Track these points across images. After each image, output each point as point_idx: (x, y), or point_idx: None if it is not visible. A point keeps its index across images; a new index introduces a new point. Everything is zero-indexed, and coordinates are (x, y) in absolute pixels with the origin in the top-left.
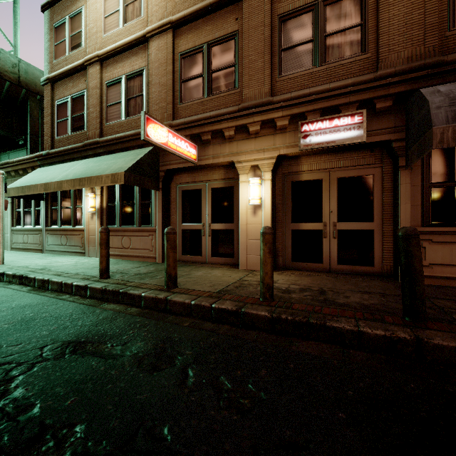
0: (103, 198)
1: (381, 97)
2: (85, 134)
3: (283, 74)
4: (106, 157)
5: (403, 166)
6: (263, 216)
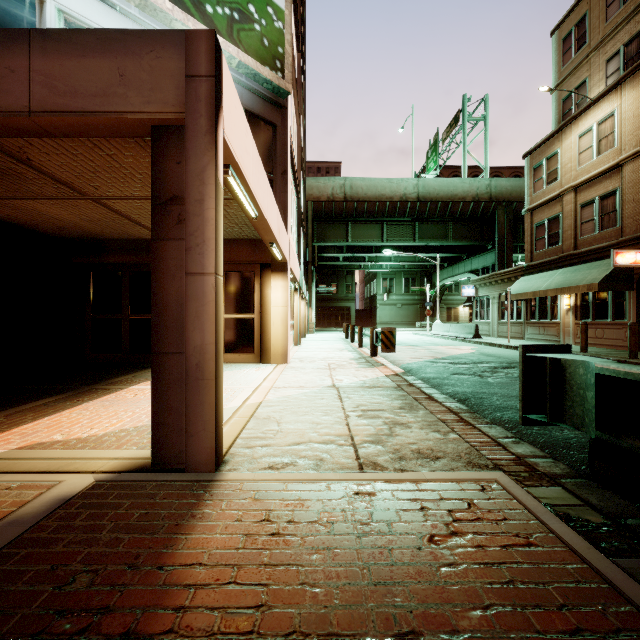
0: (577, 298)
1: None
2: (560, 248)
3: None
4: (580, 267)
5: None
6: None
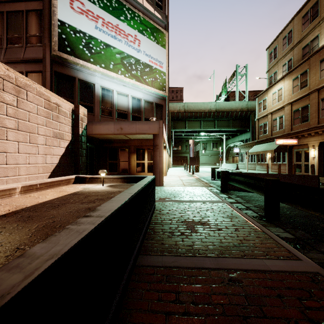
0: (272, 154)
1: None
2: (267, 135)
3: (322, 117)
4: (272, 143)
5: None
6: (315, 160)
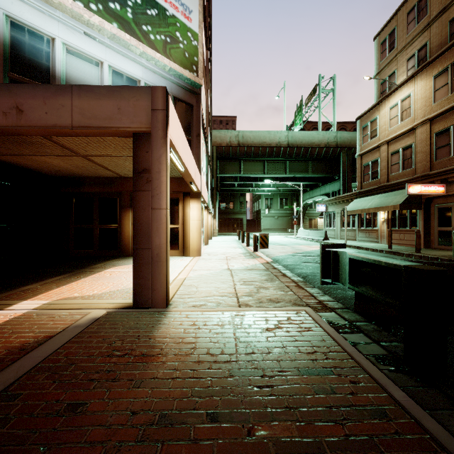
0: (389, 213)
1: None
2: (378, 180)
3: None
4: (390, 194)
5: None
6: None
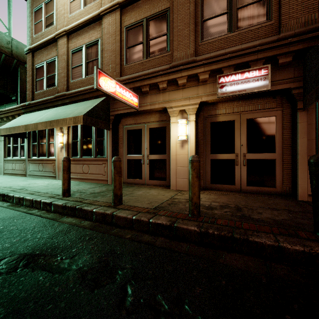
0: (69, 136)
1: (283, 54)
2: (56, 89)
3: (205, 39)
4: (71, 106)
5: (301, 108)
6: (188, 149)
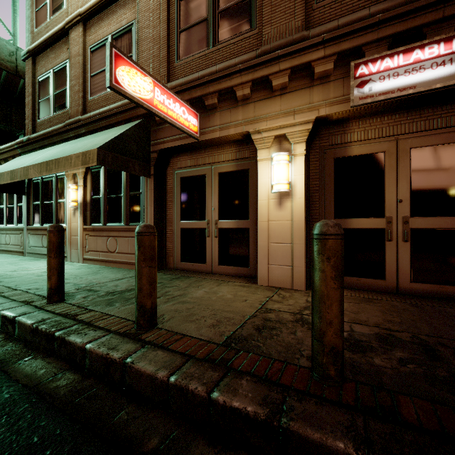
0: (87, 190)
1: None
2: (67, 113)
3: None
4: (86, 137)
5: None
6: (293, 209)
